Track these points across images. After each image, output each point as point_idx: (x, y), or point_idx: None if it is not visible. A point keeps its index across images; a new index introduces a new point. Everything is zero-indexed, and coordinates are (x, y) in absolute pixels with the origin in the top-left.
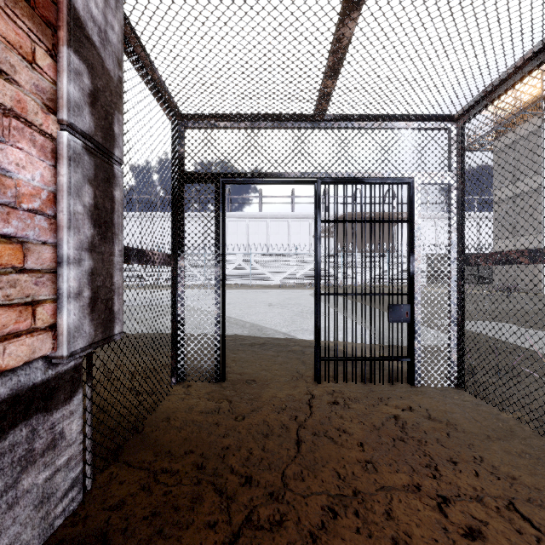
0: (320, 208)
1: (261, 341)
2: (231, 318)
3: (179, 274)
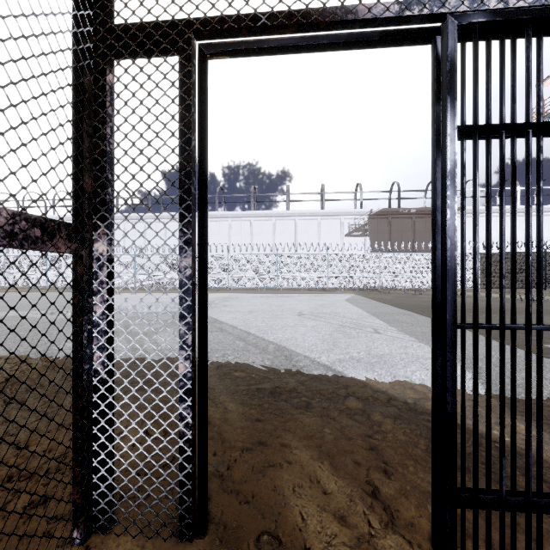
0: (455, 93)
1: (290, 382)
2: (249, 334)
3: (95, 274)
